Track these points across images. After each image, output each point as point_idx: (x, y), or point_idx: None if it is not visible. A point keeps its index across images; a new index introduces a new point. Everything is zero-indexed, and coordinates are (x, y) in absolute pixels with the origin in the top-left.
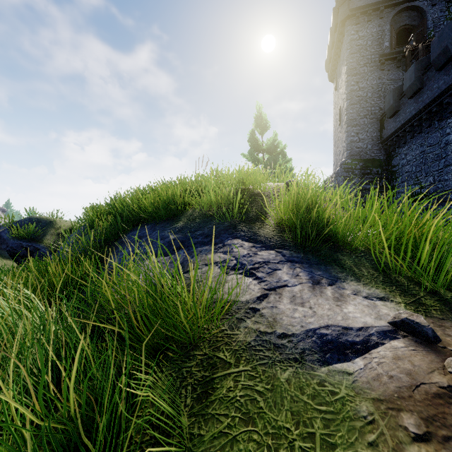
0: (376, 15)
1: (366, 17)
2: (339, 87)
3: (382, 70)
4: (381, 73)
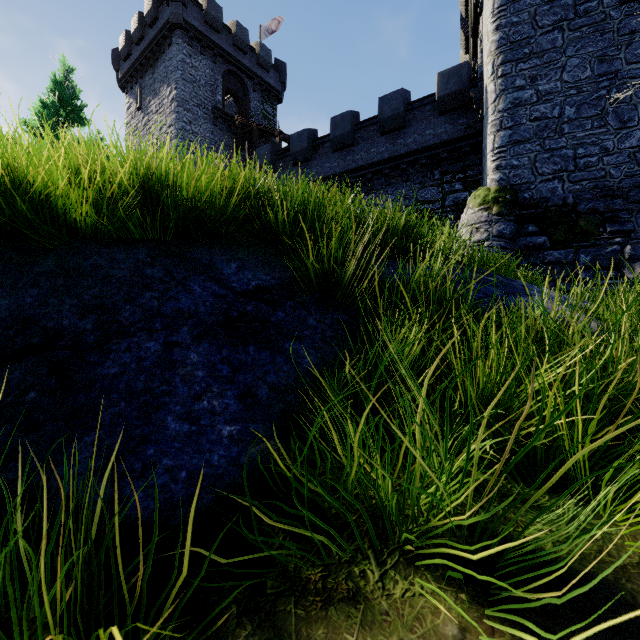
0: (210, 55)
1: (200, 47)
2: (151, 110)
3: (215, 126)
4: (214, 128)
